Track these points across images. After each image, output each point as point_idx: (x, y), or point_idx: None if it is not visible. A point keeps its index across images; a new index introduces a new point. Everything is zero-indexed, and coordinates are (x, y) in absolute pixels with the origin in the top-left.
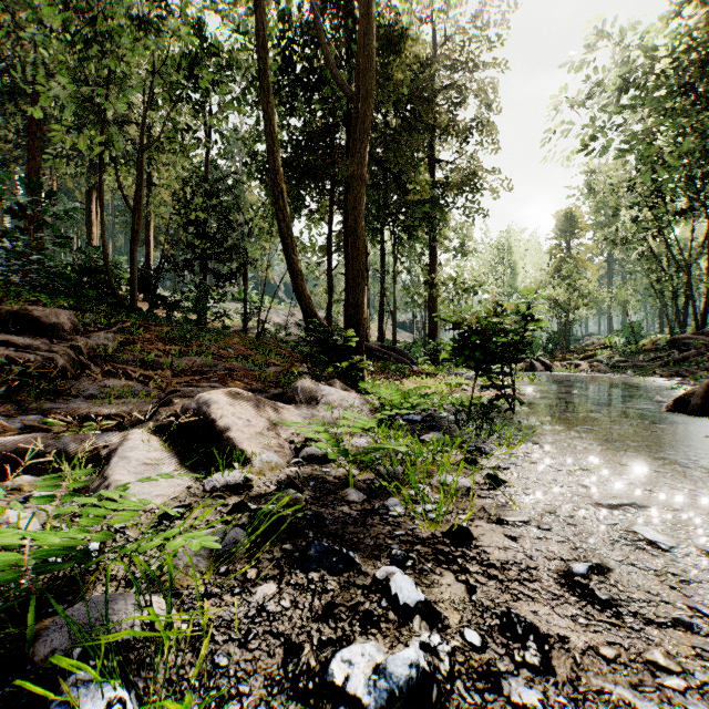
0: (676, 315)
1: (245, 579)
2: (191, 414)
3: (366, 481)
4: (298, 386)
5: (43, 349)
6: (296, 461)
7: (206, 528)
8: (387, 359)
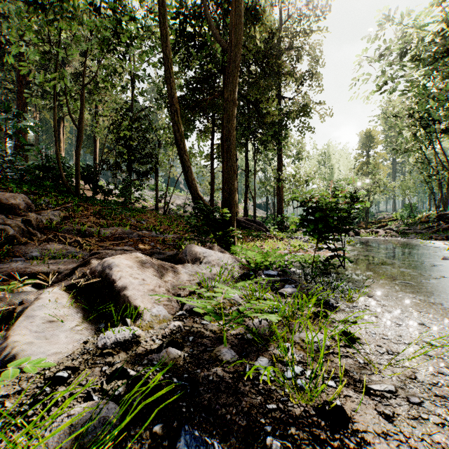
0: (440, 198)
1: None
2: (96, 275)
3: (237, 336)
4: (186, 249)
5: None
6: (180, 313)
7: (83, 399)
8: (250, 228)
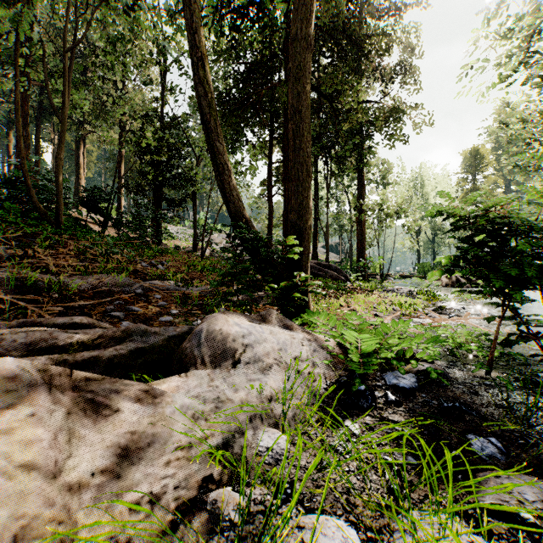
0: None
1: None
2: None
3: None
4: (201, 328)
5: None
6: None
7: None
8: (323, 276)
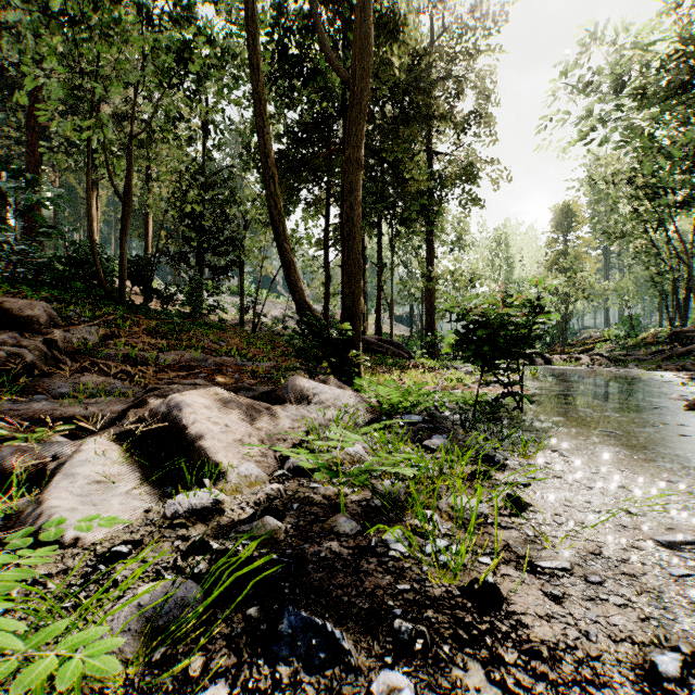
0: (676, 308)
1: (184, 677)
2: (159, 419)
3: (360, 502)
4: (288, 383)
5: (12, 343)
6: (280, 474)
7: (152, 579)
8: (384, 353)
